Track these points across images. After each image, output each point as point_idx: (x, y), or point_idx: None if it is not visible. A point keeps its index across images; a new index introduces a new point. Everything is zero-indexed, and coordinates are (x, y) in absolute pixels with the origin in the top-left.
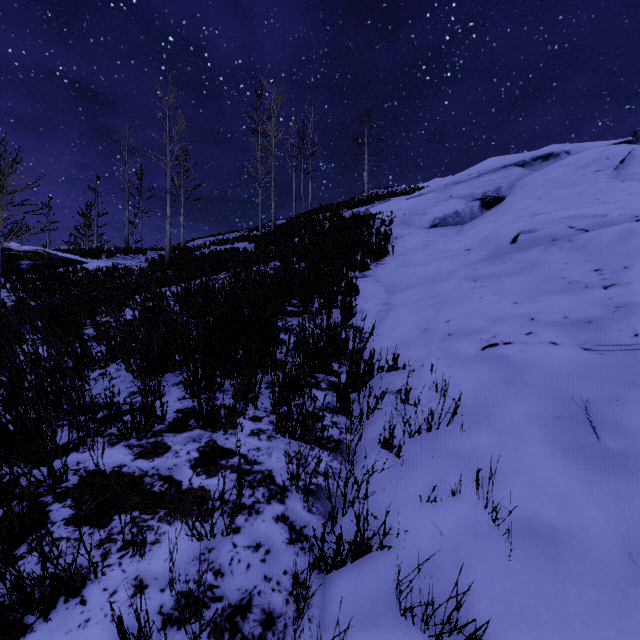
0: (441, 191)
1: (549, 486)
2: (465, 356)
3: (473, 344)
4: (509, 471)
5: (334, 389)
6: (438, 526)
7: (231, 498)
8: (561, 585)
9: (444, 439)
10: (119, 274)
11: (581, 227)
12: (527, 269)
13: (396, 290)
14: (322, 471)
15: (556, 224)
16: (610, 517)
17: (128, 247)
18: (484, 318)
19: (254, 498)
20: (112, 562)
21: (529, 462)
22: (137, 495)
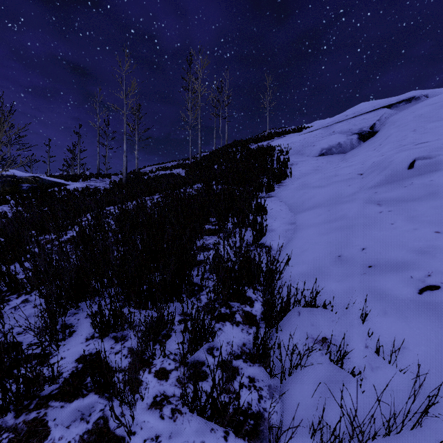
0: (325, 128)
1: None
2: (399, 300)
3: (404, 283)
4: None
5: (249, 322)
6: None
7: None
8: None
9: None
10: (89, 193)
11: None
12: (435, 194)
13: (299, 210)
14: None
15: None
16: None
17: (99, 173)
18: (406, 249)
19: None
20: None
21: None
22: None
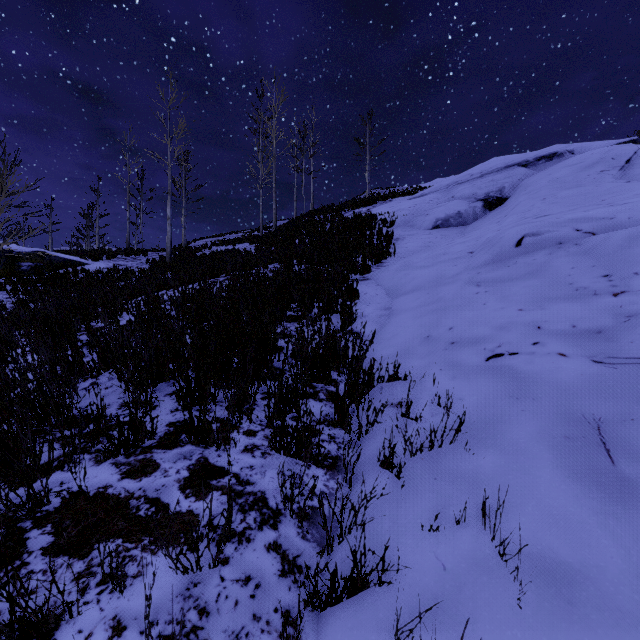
0: (443, 191)
1: (561, 517)
2: (469, 367)
3: (477, 354)
4: (517, 498)
5: (333, 400)
6: (441, 559)
7: (221, 524)
8: (577, 636)
9: (447, 459)
10: (119, 275)
11: (588, 230)
12: (532, 274)
13: (397, 294)
14: (318, 492)
15: (562, 227)
16: (629, 556)
17: (129, 248)
18: (488, 326)
19: (245, 524)
20: (90, 599)
21: (538, 488)
22: (121, 520)
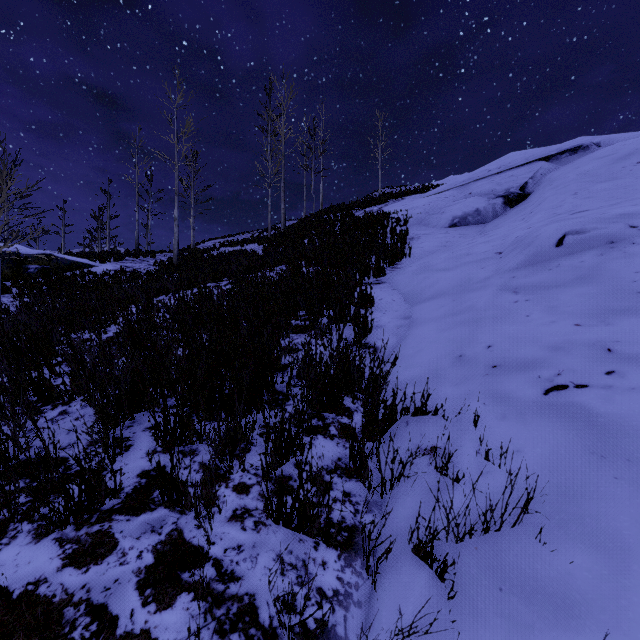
0: (459, 188)
1: None
2: (522, 402)
3: (530, 384)
4: None
5: (346, 436)
6: None
7: None
8: None
9: (514, 553)
10: (126, 278)
11: None
12: (584, 279)
13: (417, 300)
14: (329, 591)
15: (612, 223)
16: None
17: (138, 250)
18: (538, 345)
19: None
20: None
21: None
22: None
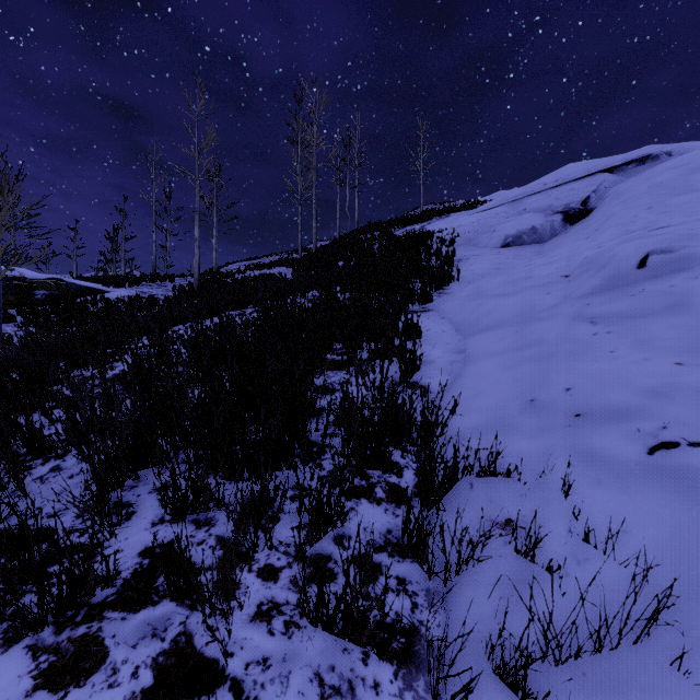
0: (511, 204)
1: None
2: (620, 463)
3: (628, 439)
4: None
5: (396, 500)
6: None
7: None
8: None
9: (640, 687)
10: (141, 305)
11: None
12: (678, 307)
13: (471, 331)
14: None
15: None
16: None
17: (155, 273)
18: (631, 388)
19: None
20: None
21: None
22: None
